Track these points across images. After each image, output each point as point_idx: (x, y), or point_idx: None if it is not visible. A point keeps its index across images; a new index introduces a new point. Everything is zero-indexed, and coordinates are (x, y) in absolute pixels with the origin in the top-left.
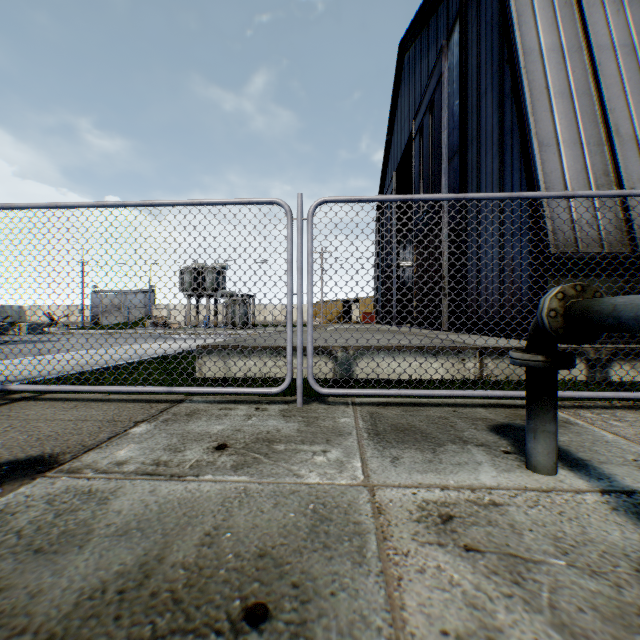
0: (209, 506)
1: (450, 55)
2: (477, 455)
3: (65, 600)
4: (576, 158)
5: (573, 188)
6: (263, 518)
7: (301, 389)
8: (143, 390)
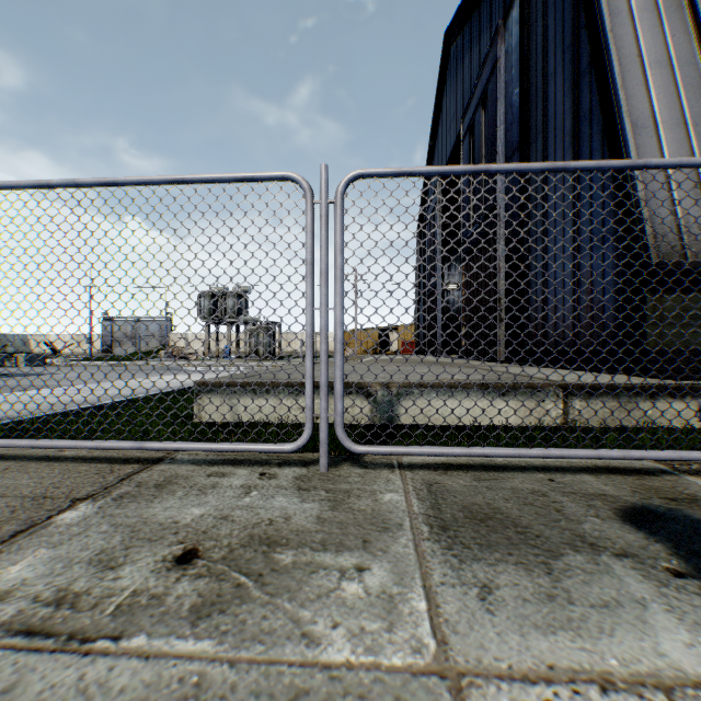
0: None
1: (508, 36)
2: (628, 580)
3: None
4: (680, 142)
5: (677, 180)
6: None
7: (326, 446)
8: (102, 446)
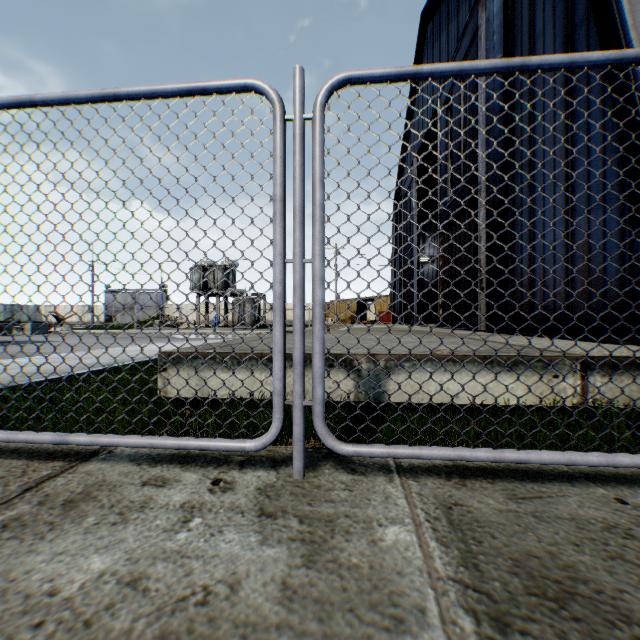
0: None
1: (489, 4)
2: None
3: None
4: None
5: None
6: None
7: (301, 444)
8: (16, 439)
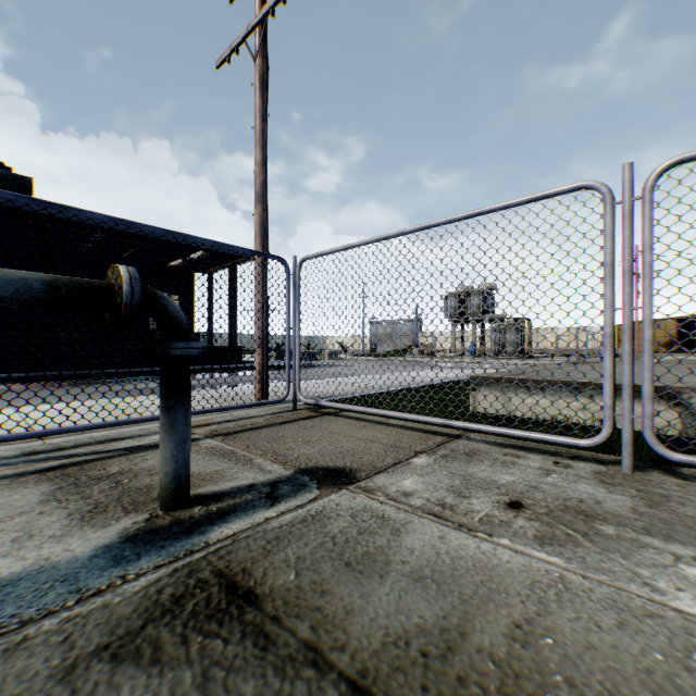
0: (512, 584)
1: None
2: None
3: (372, 632)
4: None
5: None
6: (601, 638)
7: (628, 447)
8: (420, 419)
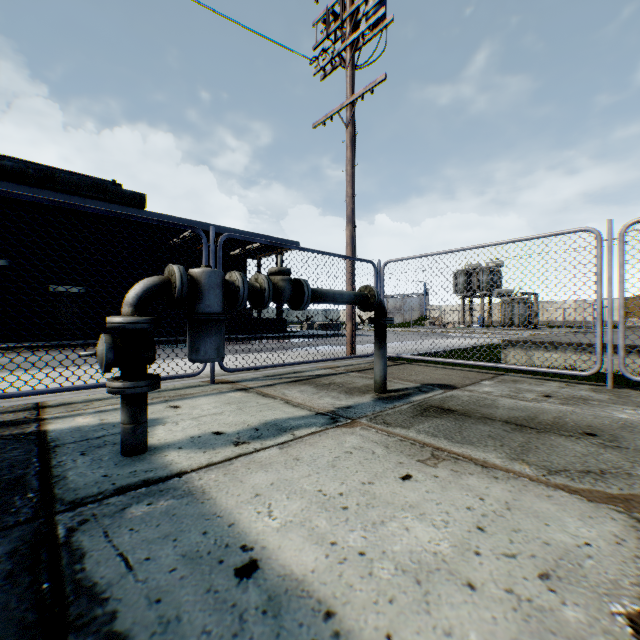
0: (551, 411)
1: None
2: None
3: (503, 416)
4: None
5: None
6: (586, 419)
7: (610, 375)
8: (476, 364)
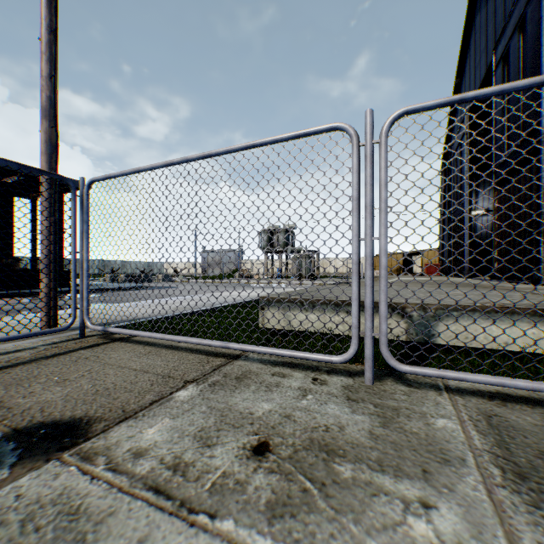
0: None
1: None
2: None
3: None
4: None
5: None
6: None
7: (370, 361)
8: (202, 343)
